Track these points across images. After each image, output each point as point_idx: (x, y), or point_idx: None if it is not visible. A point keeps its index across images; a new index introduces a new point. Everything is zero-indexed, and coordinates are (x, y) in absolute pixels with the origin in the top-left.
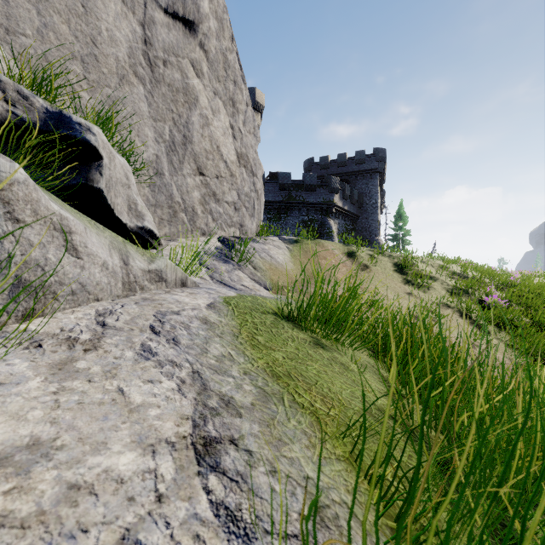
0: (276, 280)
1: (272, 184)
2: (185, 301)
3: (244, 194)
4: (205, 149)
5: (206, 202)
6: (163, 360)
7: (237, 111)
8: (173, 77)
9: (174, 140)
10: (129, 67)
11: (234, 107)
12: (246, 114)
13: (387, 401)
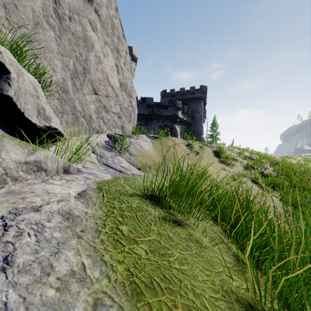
0: (144, 162)
1: (142, 104)
2: (56, 191)
3: (124, 108)
4: (99, 78)
5: (99, 112)
6: None
7: (120, 56)
8: (76, 28)
9: (77, 70)
10: (42, 17)
11: (118, 53)
12: (126, 58)
13: (238, 279)
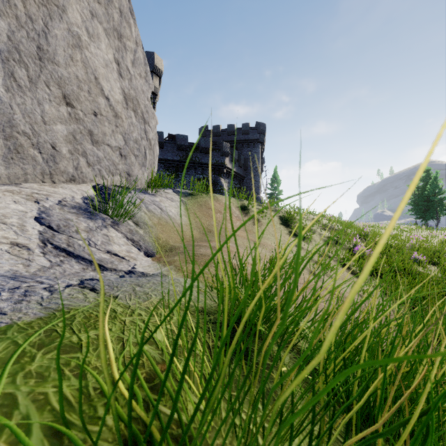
0: (164, 239)
1: (171, 144)
2: None
3: (133, 140)
4: (77, 76)
5: (77, 140)
6: None
7: (124, 46)
8: None
9: (20, 48)
10: None
11: (120, 41)
12: (136, 54)
13: None
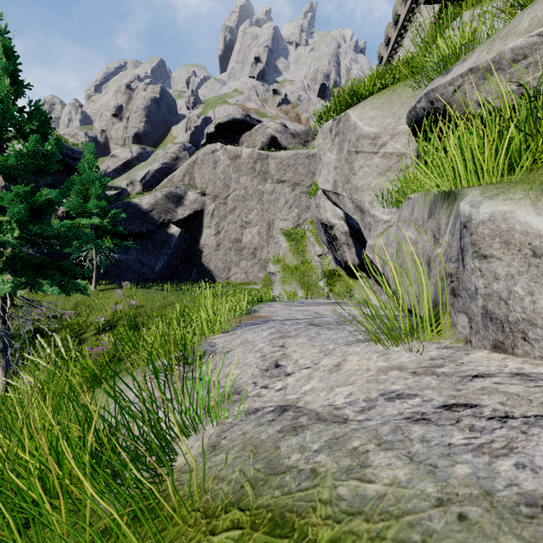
0: None
1: None
2: None
3: None
4: None
5: None
6: (376, 403)
7: None
8: None
9: None
10: None
11: None
12: None
13: None
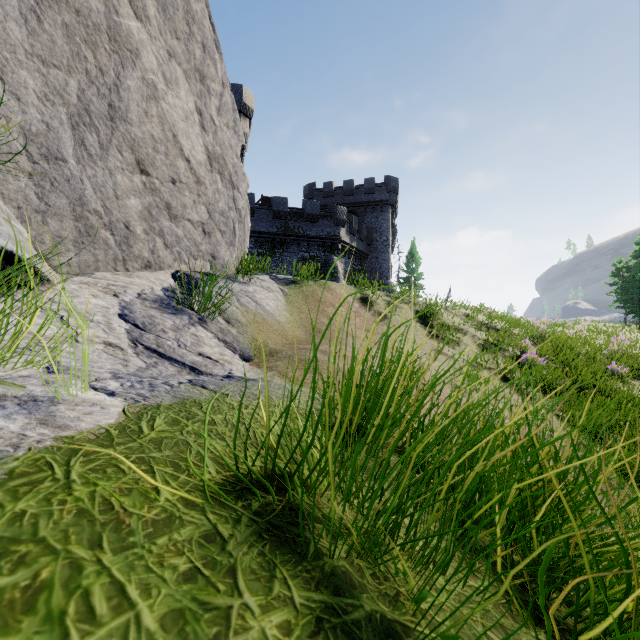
0: (262, 340)
1: (265, 211)
2: None
3: (219, 212)
4: (152, 135)
5: (153, 217)
6: None
7: (207, 90)
8: (87, 2)
9: (90, 108)
10: None
11: (203, 84)
12: (222, 98)
13: None
